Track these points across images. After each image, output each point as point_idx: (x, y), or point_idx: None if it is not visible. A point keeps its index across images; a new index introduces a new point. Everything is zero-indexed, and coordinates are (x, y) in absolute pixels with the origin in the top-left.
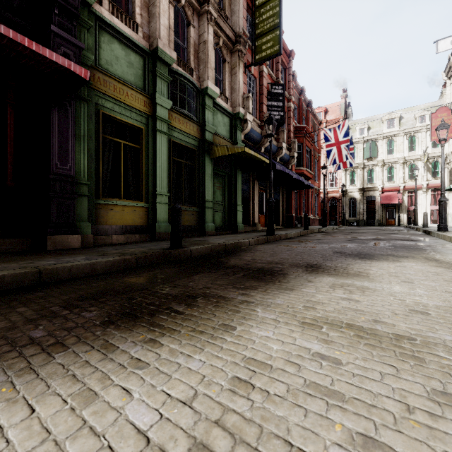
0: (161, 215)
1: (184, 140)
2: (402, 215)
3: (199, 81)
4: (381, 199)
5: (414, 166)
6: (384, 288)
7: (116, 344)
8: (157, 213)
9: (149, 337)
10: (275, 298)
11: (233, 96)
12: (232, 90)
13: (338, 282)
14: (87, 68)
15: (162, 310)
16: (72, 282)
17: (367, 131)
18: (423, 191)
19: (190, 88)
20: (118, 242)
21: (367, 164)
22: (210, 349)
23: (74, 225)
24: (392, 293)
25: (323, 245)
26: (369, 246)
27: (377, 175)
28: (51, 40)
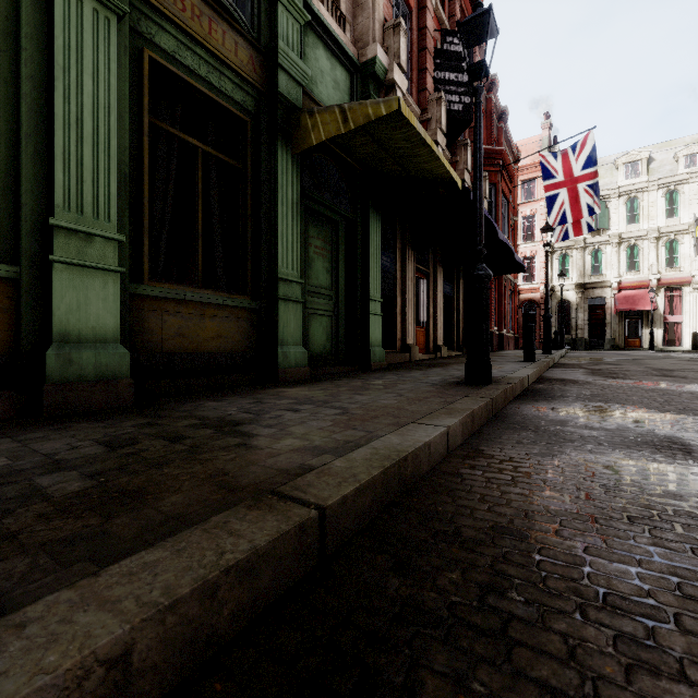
0: (81, 315)
1: (204, 76)
2: (655, 331)
3: None
4: (616, 302)
5: (675, 244)
6: None
7: None
8: (60, 305)
9: None
10: None
11: (359, 22)
12: (357, 6)
13: None
14: None
15: None
16: None
17: None
18: (693, 287)
19: None
20: None
21: (591, 241)
22: None
23: None
24: None
25: None
26: None
27: (608, 260)
28: None
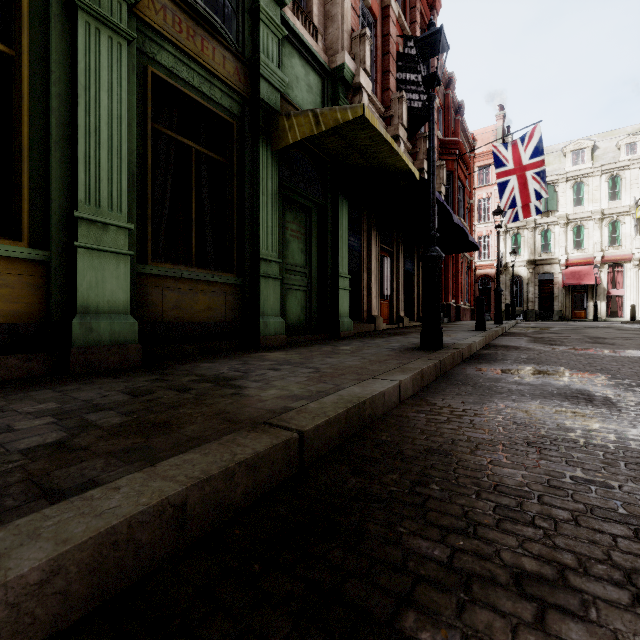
0: (98, 290)
1: (197, 86)
2: (599, 304)
3: None
4: (564, 277)
5: (617, 224)
6: None
7: None
8: (82, 283)
9: None
10: None
11: (329, 32)
12: (328, 18)
13: None
14: None
15: None
16: None
17: None
18: (634, 263)
19: None
20: None
21: (541, 221)
22: None
23: None
24: None
25: None
26: None
27: (557, 239)
28: None
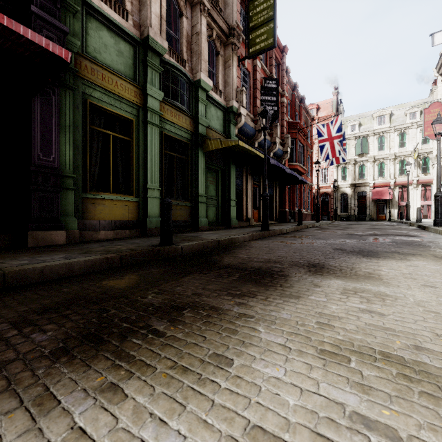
0: (152, 210)
1: (177, 133)
2: (393, 210)
3: (192, 73)
4: (372, 194)
5: (404, 162)
6: (406, 295)
7: (57, 395)
8: (148, 208)
9: (109, 381)
10: (279, 310)
11: (226, 89)
12: (226, 83)
13: (350, 287)
14: (74, 54)
15: (138, 329)
16: (42, 286)
17: (358, 128)
18: (413, 186)
19: (182, 80)
20: (106, 238)
21: (358, 160)
22: (196, 407)
23: (58, 220)
24: (418, 302)
25: (321, 241)
26: (369, 242)
27: (368, 171)
28: (32, 22)
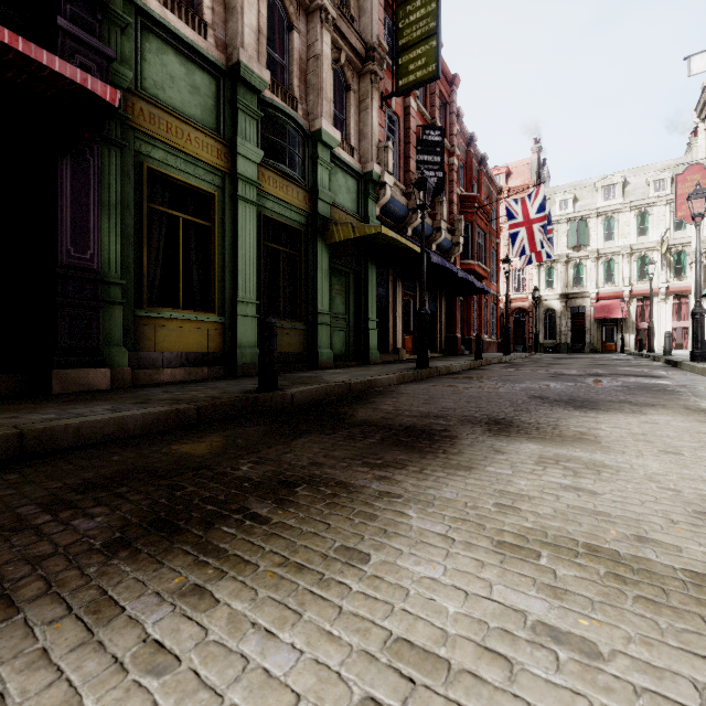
0: (245, 336)
1: (283, 214)
2: (628, 336)
3: (308, 120)
4: (594, 311)
5: (646, 259)
6: (634, 465)
7: (120, 600)
8: (239, 333)
9: (192, 582)
10: (440, 486)
11: (362, 145)
12: (361, 135)
13: (549, 454)
14: (122, 92)
15: (229, 514)
16: (79, 452)
17: (573, 205)
18: (660, 298)
19: (293, 131)
20: (174, 380)
21: (573, 256)
22: (316, 615)
23: (99, 352)
24: (651, 475)
25: (510, 384)
26: (586, 387)
27: (588, 273)
28: (58, 43)
